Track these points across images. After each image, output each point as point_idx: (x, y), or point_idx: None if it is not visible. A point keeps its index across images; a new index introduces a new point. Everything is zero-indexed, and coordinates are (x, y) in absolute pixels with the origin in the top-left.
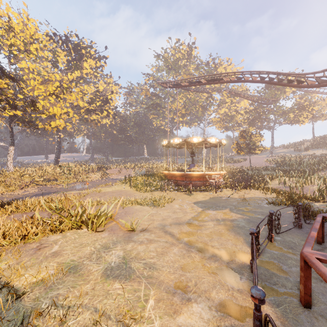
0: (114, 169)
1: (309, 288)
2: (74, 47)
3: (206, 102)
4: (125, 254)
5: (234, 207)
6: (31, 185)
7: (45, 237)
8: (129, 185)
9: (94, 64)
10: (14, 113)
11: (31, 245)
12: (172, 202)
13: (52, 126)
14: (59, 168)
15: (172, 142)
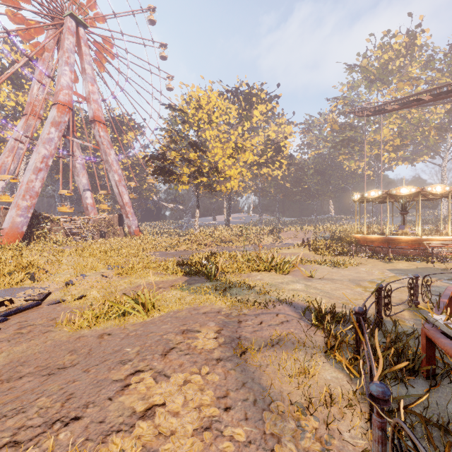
0: (288, 232)
1: (450, 312)
2: (245, 97)
3: (448, 118)
4: (306, 286)
5: (448, 278)
6: (212, 245)
7: (249, 273)
8: (307, 249)
9: (264, 109)
10: (201, 180)
11: (243, 275)
12: (359, 266)
13: (227, 188)
14: (230, 230)
15: (366, 196)
